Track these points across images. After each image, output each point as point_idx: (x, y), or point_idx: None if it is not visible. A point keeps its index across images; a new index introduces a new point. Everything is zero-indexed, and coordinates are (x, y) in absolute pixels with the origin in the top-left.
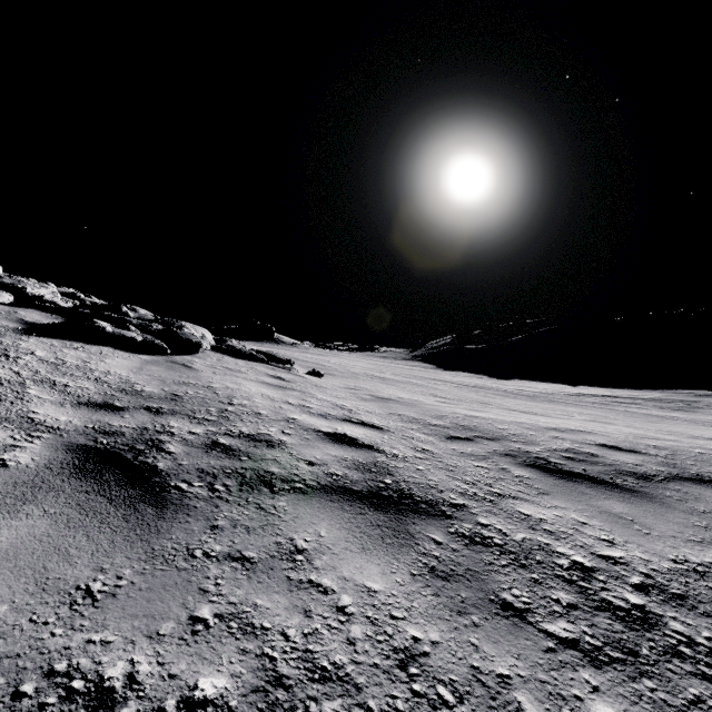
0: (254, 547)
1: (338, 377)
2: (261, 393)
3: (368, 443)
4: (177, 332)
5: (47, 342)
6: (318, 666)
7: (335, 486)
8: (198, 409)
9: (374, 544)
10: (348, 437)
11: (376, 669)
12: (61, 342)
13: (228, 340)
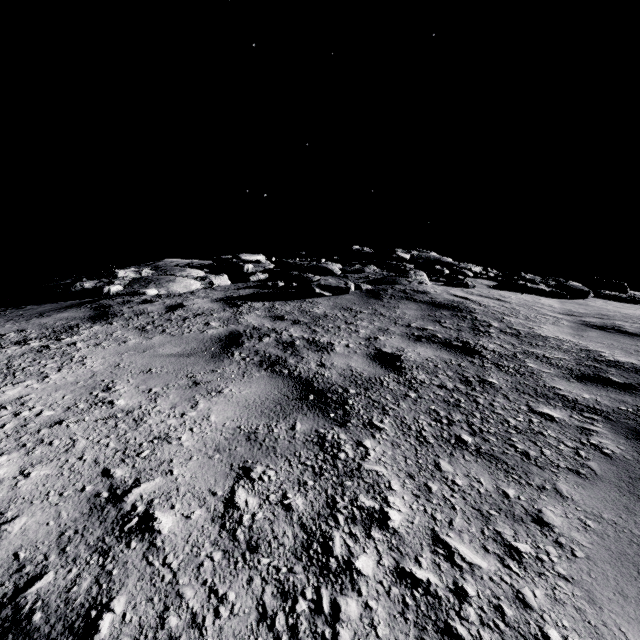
0: None
1: None
2: None
3: None
4: (567, 285)
5: (506, 292)
6: None
7: None
8: (625, 319)
9: None
10: None
11: None
12: (510, 292)
13: (601, 291)
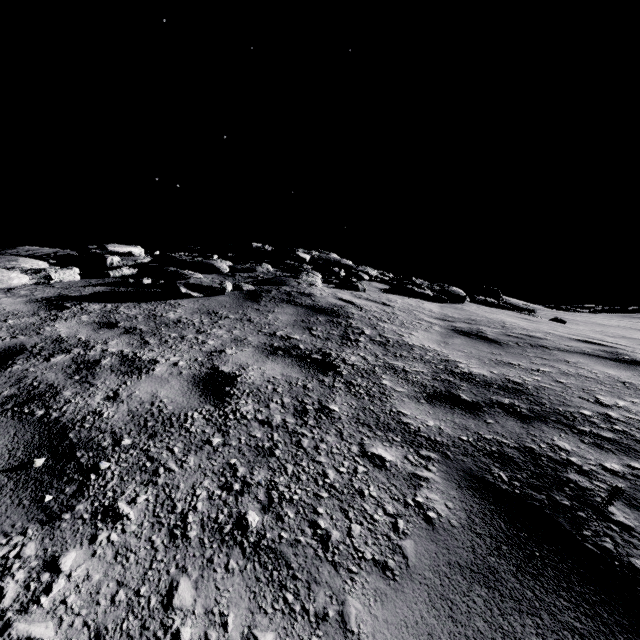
0: (546, 357)
1: (582, 325)
2: (521, 322)
3: (612, 346)
4: (449, 290)
5: (395, 296)
6: (583, 375)
7: (586, 353)
8: (489, 324)
9: (611, 367)
10: (595, 342)
11: (608, 380)
12: (399, 296)
13: (477, 296)
